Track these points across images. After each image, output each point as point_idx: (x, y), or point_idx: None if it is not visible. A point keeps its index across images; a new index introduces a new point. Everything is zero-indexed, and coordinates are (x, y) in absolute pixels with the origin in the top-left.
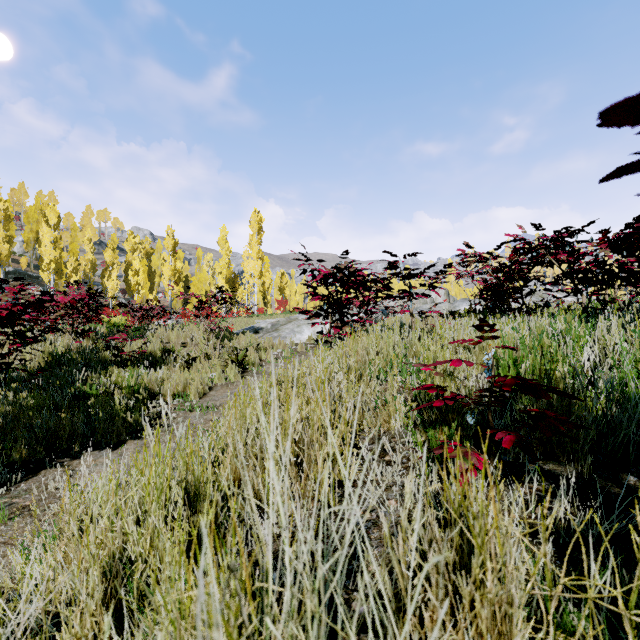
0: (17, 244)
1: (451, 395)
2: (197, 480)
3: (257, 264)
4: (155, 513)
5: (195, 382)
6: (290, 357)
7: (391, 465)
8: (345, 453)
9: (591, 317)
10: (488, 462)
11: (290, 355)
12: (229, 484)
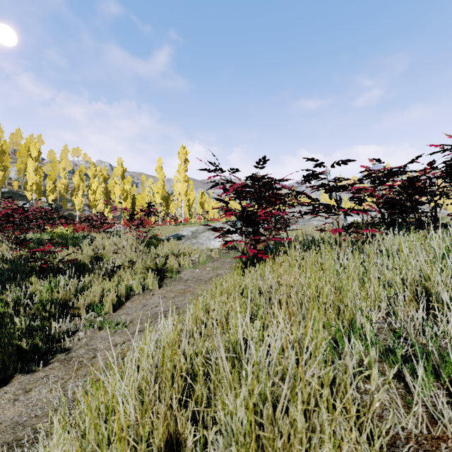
0: (13, 172)
1: None
2: None
3: (184, 185)
4: None
5: (111, 294)
6: (205, 263)
7: None
8: None
9: None
10: None
11: (205, 260)
12: None
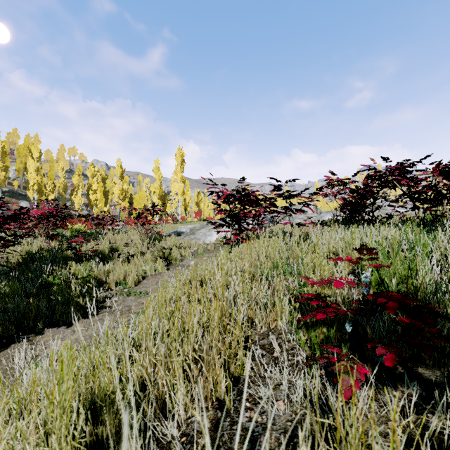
0: (11, 172)
1: (333, 309)
2: (102, 392)
3: (180, 186)
4: (58, 431)
5: (132, 273)
6: (202, 254)
7: (279, 362)
8: (239, 353)
9: (429, 228)
10: (363, 363)
11: (203, 252)
12: (136, 388)
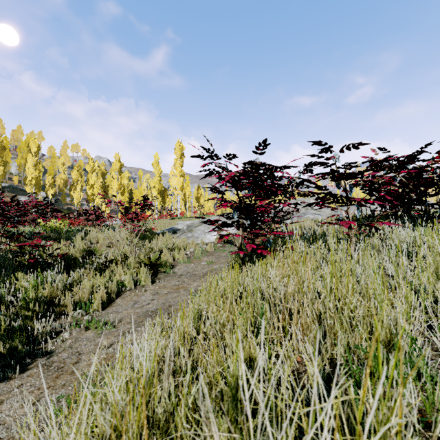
0: (14, 167)
1: None
2: None
3: (180, 180)
4: None
5: (101, 290)
6: (200, 257)
7: None
8: None
9: None
10: None
11: (200, 255)
12: None
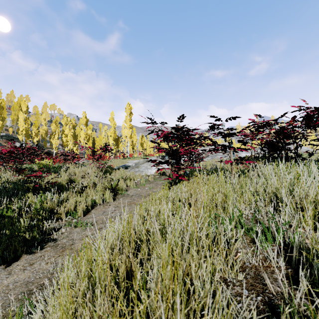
0: (8, 121)
1: None
2: None
3: (129, 131)
4: None
5: (82, 204)
6: (144, 184)
7: None
8: None
9: None
10: None
11: (144, 183)
12: None
